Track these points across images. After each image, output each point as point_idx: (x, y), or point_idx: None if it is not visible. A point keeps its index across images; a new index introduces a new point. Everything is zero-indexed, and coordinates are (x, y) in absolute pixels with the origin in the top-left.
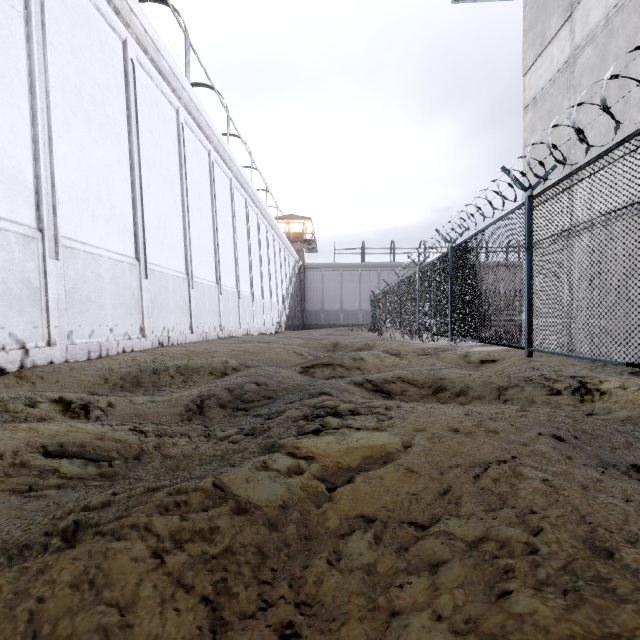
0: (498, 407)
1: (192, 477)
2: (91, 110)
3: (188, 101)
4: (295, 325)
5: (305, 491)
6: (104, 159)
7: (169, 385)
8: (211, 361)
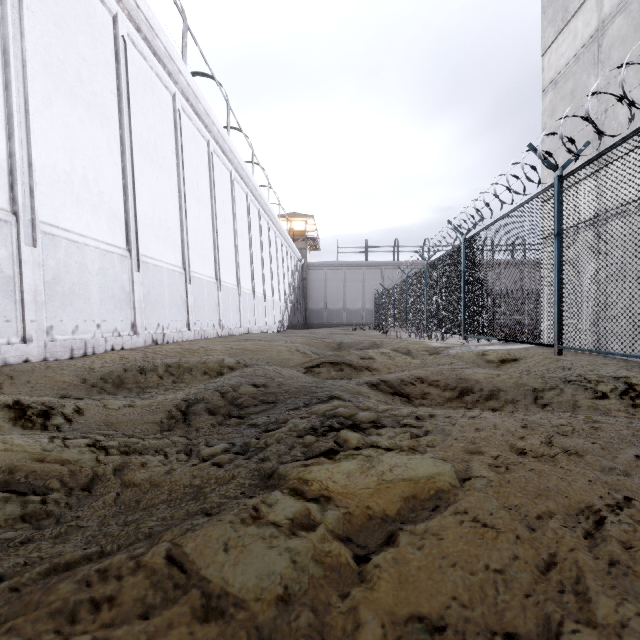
0: (557, 416)
1: (140, 538)
2: (76, 86)
3: (185, 86)
4: (297, 324)
5: (320, 564)
6: (91, 140)
7: (156, 386)
8: (205, 360)
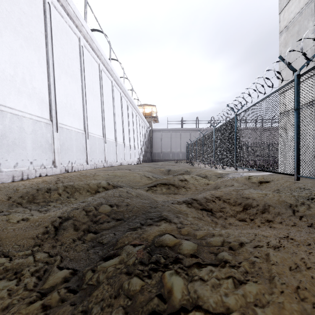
0: None
1: None
2: (18, 27)
3: (85, 33)
4: (147, 160)
5: None
6: (28, 58)
7: (56, 201)
8: (89, 183)
